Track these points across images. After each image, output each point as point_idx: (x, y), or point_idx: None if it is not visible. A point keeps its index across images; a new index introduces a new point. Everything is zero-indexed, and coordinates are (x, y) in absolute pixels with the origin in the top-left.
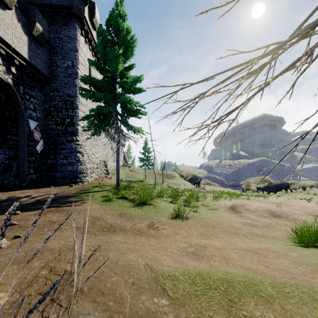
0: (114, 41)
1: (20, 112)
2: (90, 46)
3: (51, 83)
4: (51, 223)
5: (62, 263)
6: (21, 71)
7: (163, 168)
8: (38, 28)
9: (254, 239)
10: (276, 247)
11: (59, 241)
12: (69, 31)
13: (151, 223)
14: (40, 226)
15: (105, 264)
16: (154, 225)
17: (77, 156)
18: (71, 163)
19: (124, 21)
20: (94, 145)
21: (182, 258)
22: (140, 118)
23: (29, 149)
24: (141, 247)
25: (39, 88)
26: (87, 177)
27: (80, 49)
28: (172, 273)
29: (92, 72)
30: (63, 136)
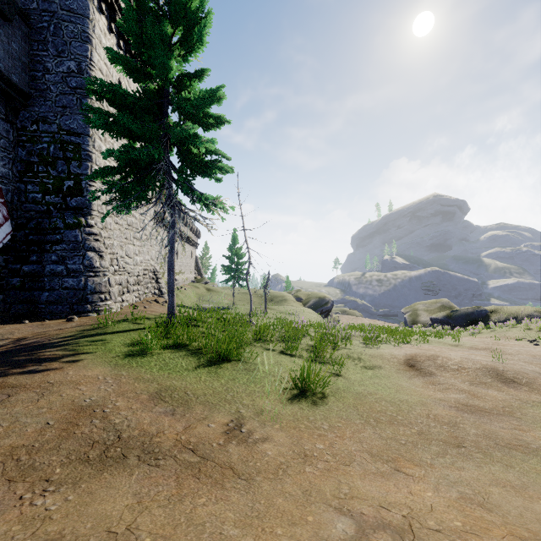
0: (162, 14)
1: None
2: (121, 40)
3: (33, 104)
4: None
5: None
6: None
7: (266, 285)
8: None
9: (516, 466)
10: None
11: None
12: None
13: (234, 420)
14: None
15: None
16: (242, 425)
17: (88, 258)
18: (73, 271)
19: None
20: (131, 238)
21: None
22: (219, 180)
23: None
24: None
25: (4, 112)
26: (110, 301)
27: (96, 40)
28: None
29: None
30: (59, 215)
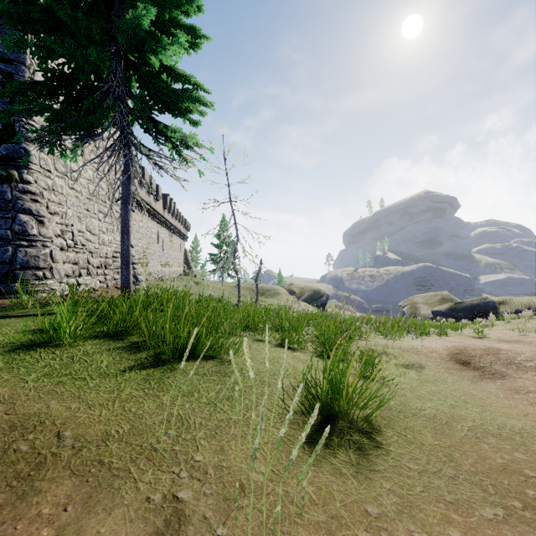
0: None
1: None
2: None
3: None
4: None
5: None
6: None
7: (257, 274)
8: None
9: None
10: None
11: None
12: None
13: None
14: None
15: None
16: None
17: (20, 222)
18: None
19: None
20: (95, 211)
21: None
22: (196, 123)
23: None
24: None
25: None
26: (51, 280)
27: None
28: None
29: None
30: None
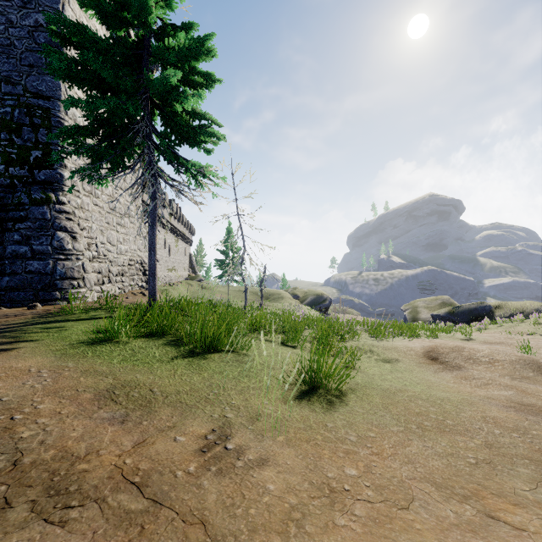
0: None
1: None
2: None
3: None
4: None
5: None
6: None
7: (262, 280)
8: None
9: None
10: None
11: None
12: None
13: (217, 430)
14: None
15: None
16: (228, 438)
17: (58, 239)
18: (39, 253)
19: None
20: (114, 224)
21: None
22: (210, 151)
23: None
24: None
25: None
26: (84, 289)
27: None
28: None
29: None
30: (24, 190)
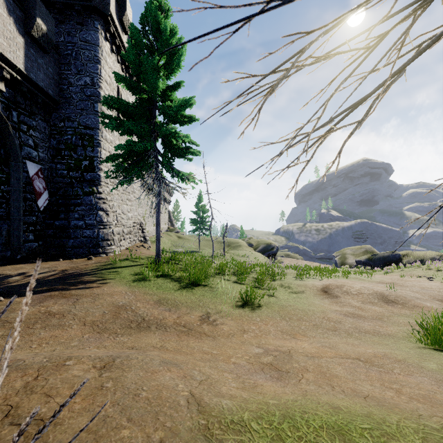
0: (152, 47)
1: (12, 149)
2: (119, 57)
3: (61, 108)
4: (49, 316)
5: (35, 397)
6: (14, 89)
7: (224, 234)
8: (39, 25)
9: (363, 339)
10: (400, 352)
11: (55, 346)
12: (87, 33)
13: (205, 315)
14: (31, 320)
15: (114, 397)
16: (209, 317)
17: (99, 216)
18: (89, 225)
19: (168, 18)
20: (125, 200)
21: (254, 377)
22: (191, 159)
23: (27, 204)
24: (187, 357)
25: (43, 115)
26: (114, 246)
27: (103, 60)
28: (238, 414)
29: (121, 95)
30: (79, 186)
